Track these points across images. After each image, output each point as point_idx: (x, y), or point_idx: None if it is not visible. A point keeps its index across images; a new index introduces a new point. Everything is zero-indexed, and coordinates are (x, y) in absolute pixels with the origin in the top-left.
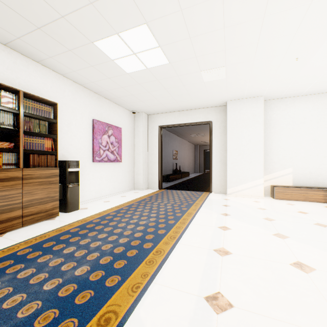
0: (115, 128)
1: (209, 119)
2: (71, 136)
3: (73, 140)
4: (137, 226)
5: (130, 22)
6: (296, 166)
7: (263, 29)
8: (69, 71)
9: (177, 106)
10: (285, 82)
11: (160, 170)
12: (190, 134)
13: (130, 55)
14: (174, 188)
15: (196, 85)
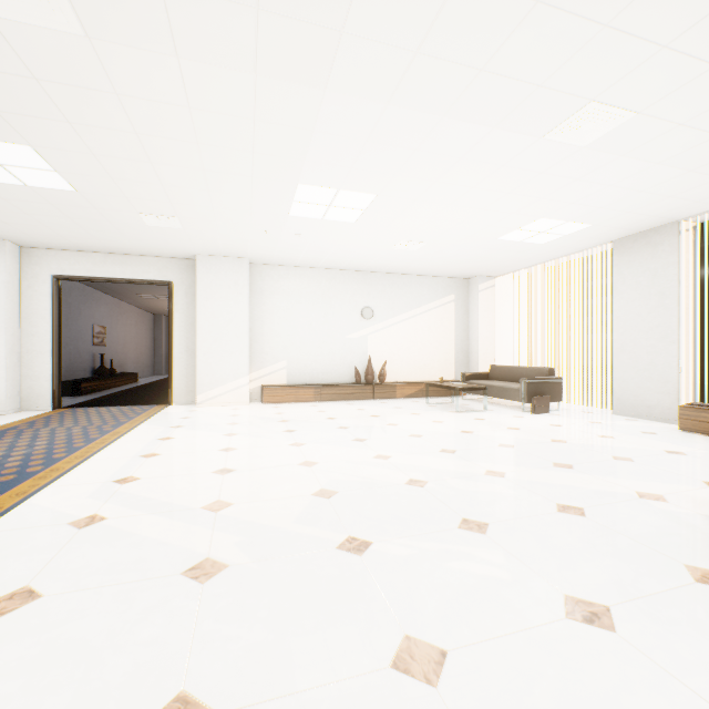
0: None
1: (168, 279)
2: None
3: None
4: (9, 458)
5: None
6: (291, 358)
7: (213, 199)
8: None
9: (100, 244)
10: (269, 249)
11: (58, 369)
12: (138, 293)
13: None
14: (95, 405)
15: (135, 226)
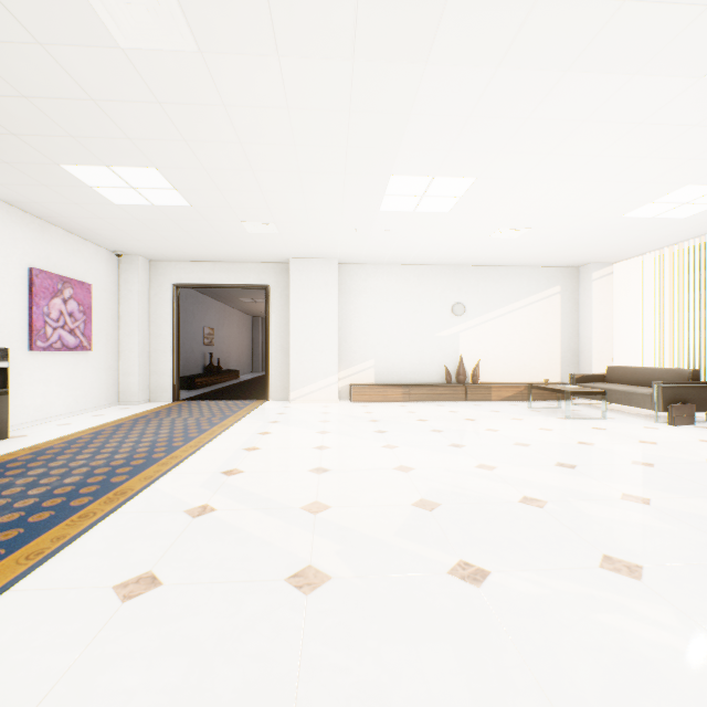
0: (79, 285)
1: (266, 282)
2: None
3: None
4: (140, 443)
5: (131, 162)
6: (378, 357)
7: (307, 201)
8: None
9: (209, 254)
10: (357, 248)
11: (177, 366)
12: (240, 297)
13: (125, 188)
14: (205, 398)
15: (238, 234)
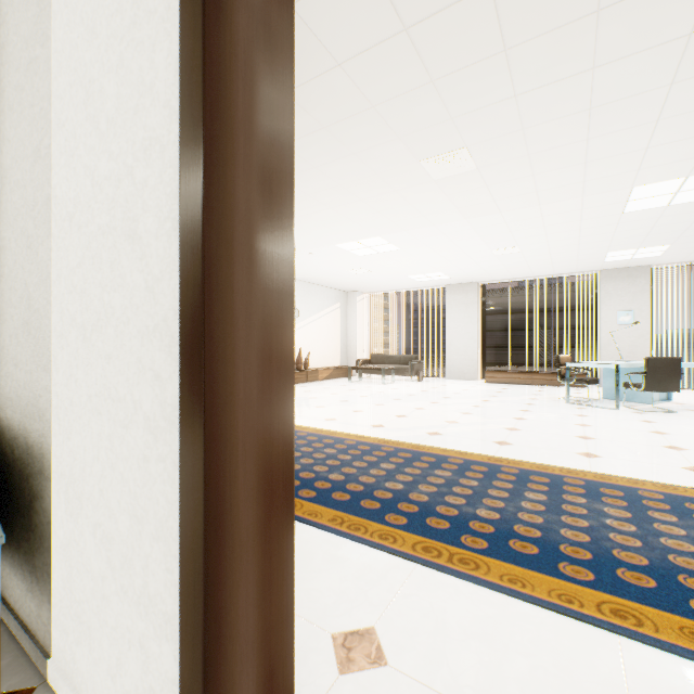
0: None
1: None
2: None
3: None
4: None
5: None
6: None
7: (313, 228)
8: None
9: None
10: None
11: None
12: None
13: None
14: None
15: None
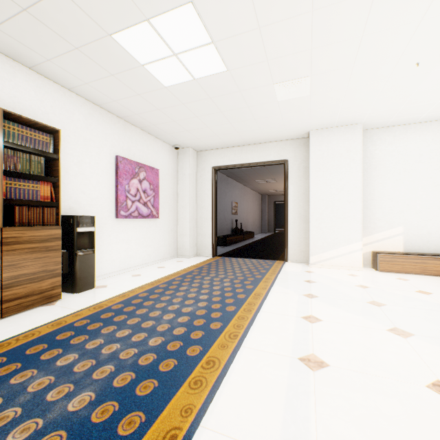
0: (150, 169)
1: (284, 157)
2: (83, 179)
3: (86, 185)
4: (179, 316)
5: None
6: (408, 224)
7: (372, 13)
8: (79, 83)
9: (238, 138)
10: (396, 101)
11: (214, 229)
12: (255, 179)
13: (168, 58)
14: (234, 255)
15: (266, 106)
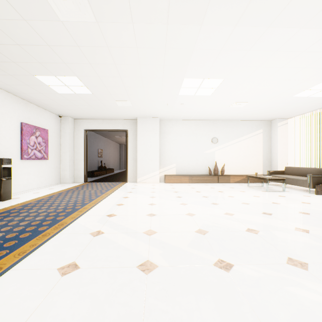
0: (43, 130)
1: (126, 128)
2: (1, 137)
3: (3, 140)
4: (70, 201)
5: (65, 74)
6: (177, 162)
7: (145, 91)
8: (3, 84)
9: (100, 116)
10: (168, 112)
11: (86, 166)
12: (114, 135)
13: (63, 86)
14: (99, 181)
15: (113, 106)
